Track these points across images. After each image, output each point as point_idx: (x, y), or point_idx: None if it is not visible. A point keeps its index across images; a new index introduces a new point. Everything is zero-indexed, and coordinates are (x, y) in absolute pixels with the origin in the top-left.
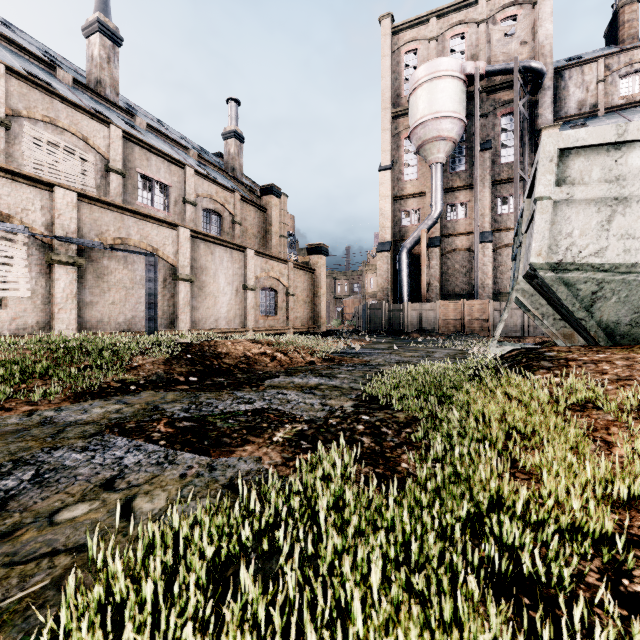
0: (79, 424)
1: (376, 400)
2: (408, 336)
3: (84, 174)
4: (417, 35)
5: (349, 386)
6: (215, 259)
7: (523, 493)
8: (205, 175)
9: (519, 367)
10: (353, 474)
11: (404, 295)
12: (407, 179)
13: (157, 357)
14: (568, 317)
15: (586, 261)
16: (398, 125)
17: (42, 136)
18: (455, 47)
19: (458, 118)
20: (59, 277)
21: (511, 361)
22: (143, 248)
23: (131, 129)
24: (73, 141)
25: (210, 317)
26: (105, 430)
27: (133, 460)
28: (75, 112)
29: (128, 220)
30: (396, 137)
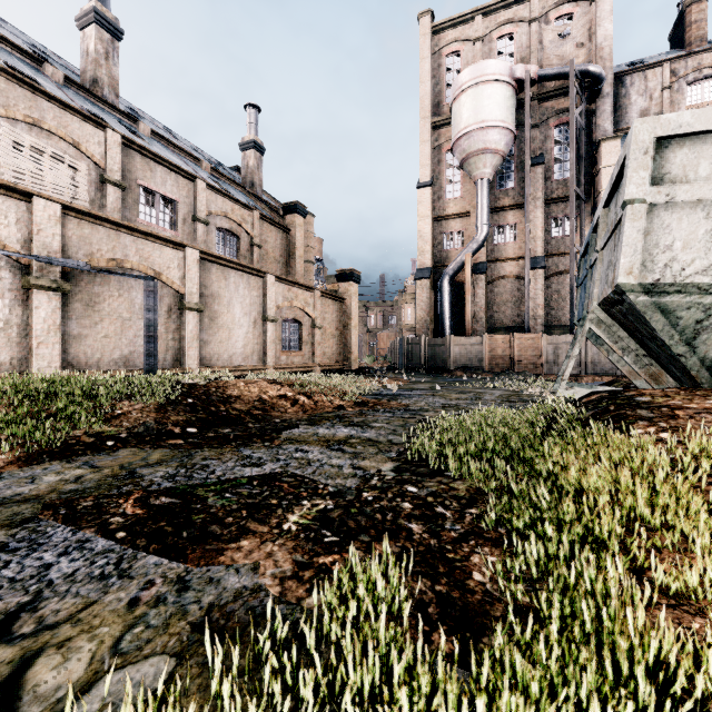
0: (14, 502)
1: (424, 461)
2: (451, 374)
3: (75, 185)
4: (460, 35)
5: (387, 439)
6: (229, 285)
7: (709, 663)
8: (219, 190)
9: (608, 417)
10: (406, 620)
11: (446, 328)
12: (449, 197)
13: (148, 402)
14: (657, 353)
15: (691, 281)
16: (439, 136)
17: (24, 140)
18: (503, 49)
19: (507, 128)
20: (39, 305)
21: (593, 408)
22: (143, 271)
23: (132, 135)
24: (62, 146)
25: (223, 353)
26: (46, 512)
27: (65, 570)
28: (64, 113)
29: (125, 238)
30: (437, 150)
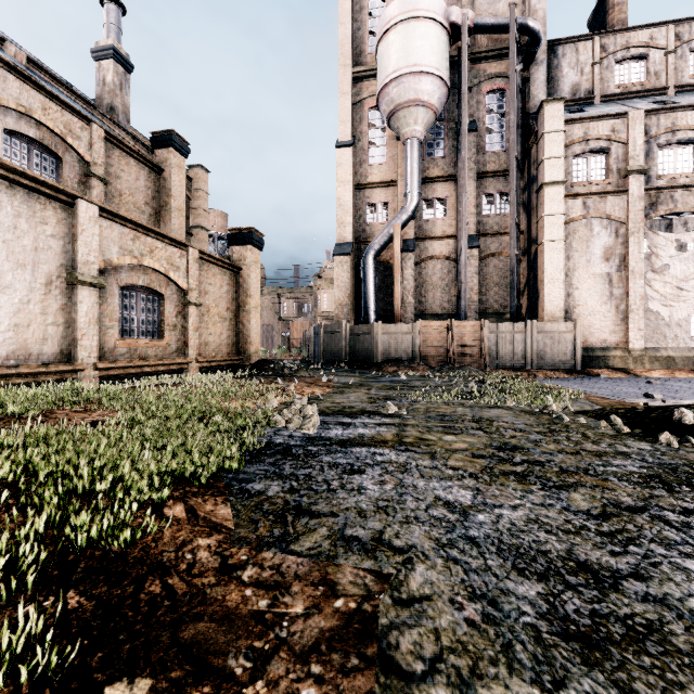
0: None
1: None
2: (381, 370)
3: None
4: None
5: None
6: None
7: None
8: (10, 64)
9: None
10: None
11: (371, 313)
12: (373, 163)
13: None
14: None
15: None
16: (361, 90)
17: None
18: None
19: (441, 78)
20: None
21: None
22: None
23: None
24: None
25: None
26: None
27: None
28: None
29: None
30: (359, 106)
